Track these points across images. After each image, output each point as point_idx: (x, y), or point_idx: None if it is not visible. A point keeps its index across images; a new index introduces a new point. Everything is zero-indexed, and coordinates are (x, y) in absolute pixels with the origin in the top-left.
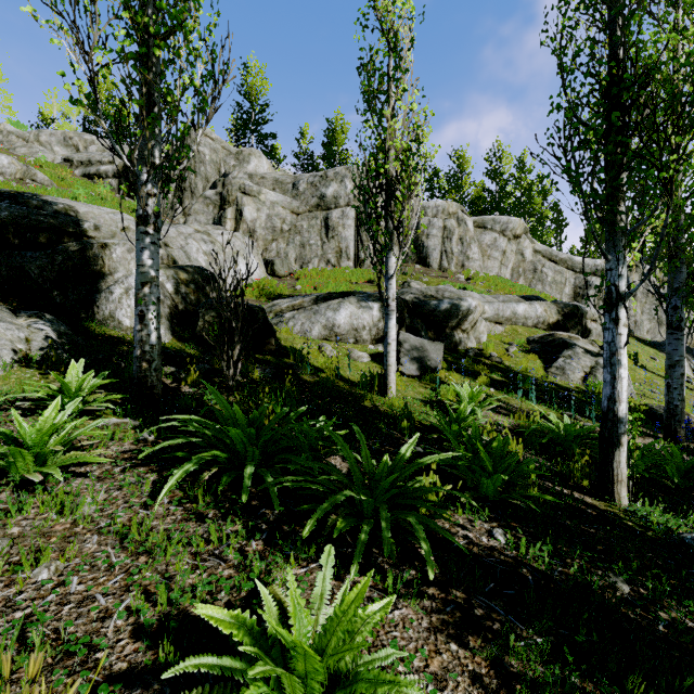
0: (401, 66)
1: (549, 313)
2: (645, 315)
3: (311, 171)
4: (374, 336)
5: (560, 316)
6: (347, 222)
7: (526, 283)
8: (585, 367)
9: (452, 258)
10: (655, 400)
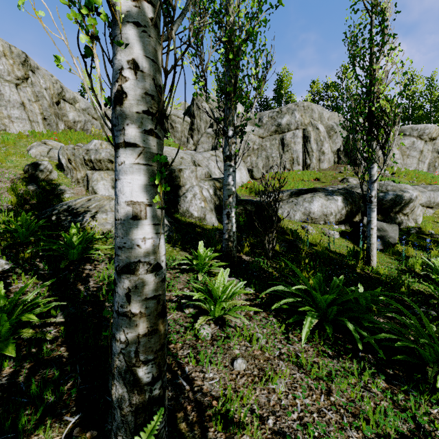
0: (385, 32)
1: None
2: None
3: (266, 109)
4: (338, 219)
5: None
6: (297, 140)
7: None
8: None
9: (377, 159)
10: None
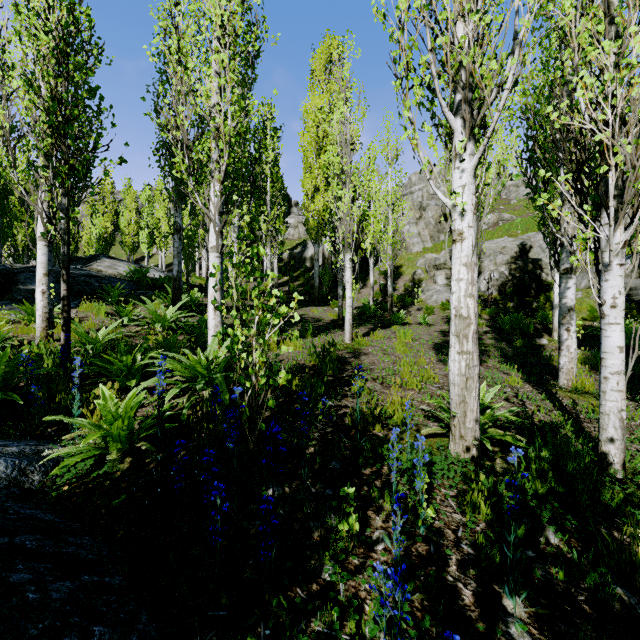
0: None
1: None
2: None
3: None
4: None
5: None
6: None
7: None
8: None
9: None
10: None
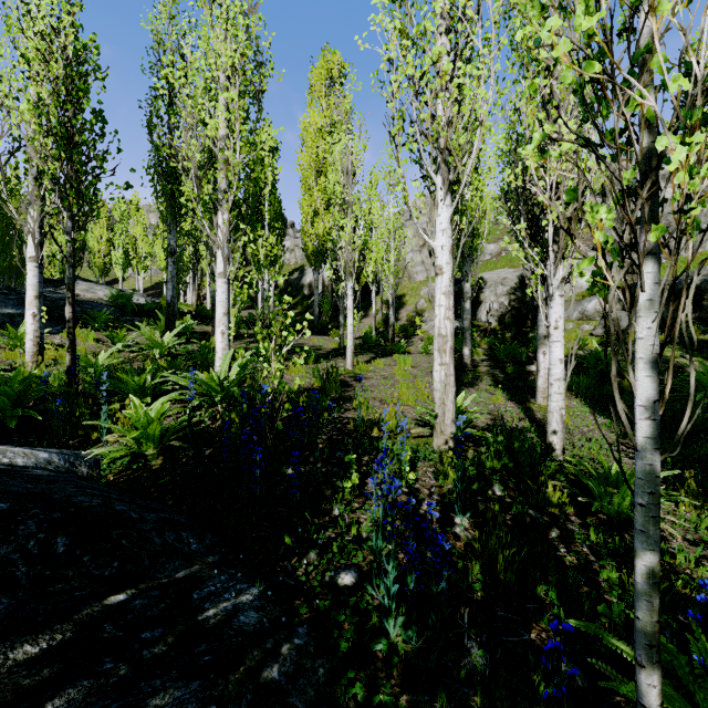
0: None
1: None
2: None
3: None
4: None
5: None
6: None
7: None
8: None
9: None
10: None
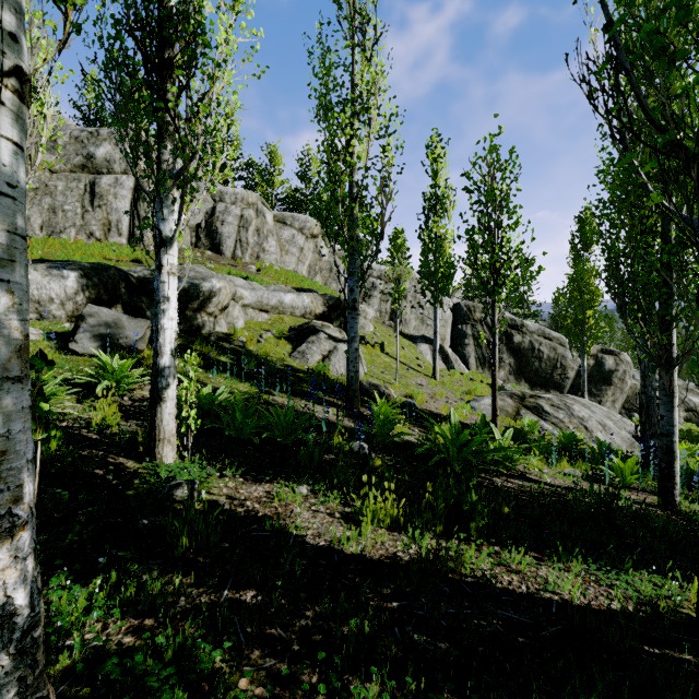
0: None
1: (315, 305)
2: (413, 314)
3: None
4: (72, 312)
5: (325, 307)
6: (121, 192)
7: (323, 281)
8: (324, 351)
9: (247, 248)
10: (378, 379)
